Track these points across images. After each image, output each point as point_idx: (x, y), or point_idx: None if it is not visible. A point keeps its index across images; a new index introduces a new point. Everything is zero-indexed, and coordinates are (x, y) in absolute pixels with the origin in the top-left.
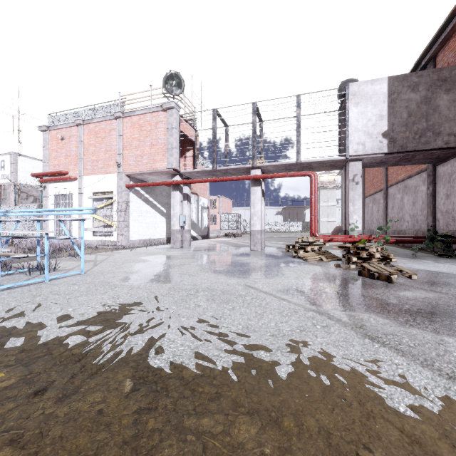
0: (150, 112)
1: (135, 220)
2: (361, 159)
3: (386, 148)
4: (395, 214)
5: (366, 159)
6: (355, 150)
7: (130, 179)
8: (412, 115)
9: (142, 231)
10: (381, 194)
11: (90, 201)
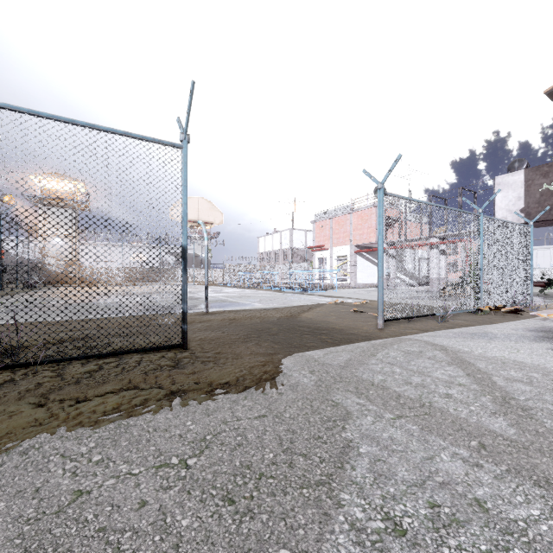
0: (367, 208)
1: (360, 272)
2: None
3: (523, 220)
4: None
5: None
6: None
7: (357, 248)
8: (543, 195)
9: (365, 279)
10: None
11: (336, 261)
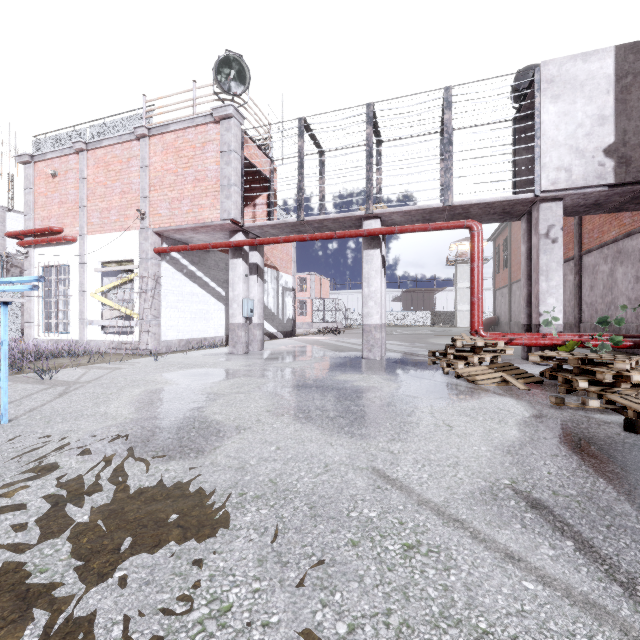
0: (194, 125)
1: (172, 307)
2: (562, 197)
3: (612, 176)
4: (598, 298)
5: (570, 199)
6: (552, 181)
7: (163, 240)
8: None
9: (184, 326)
10: (569, 267)
11: (98, 277)
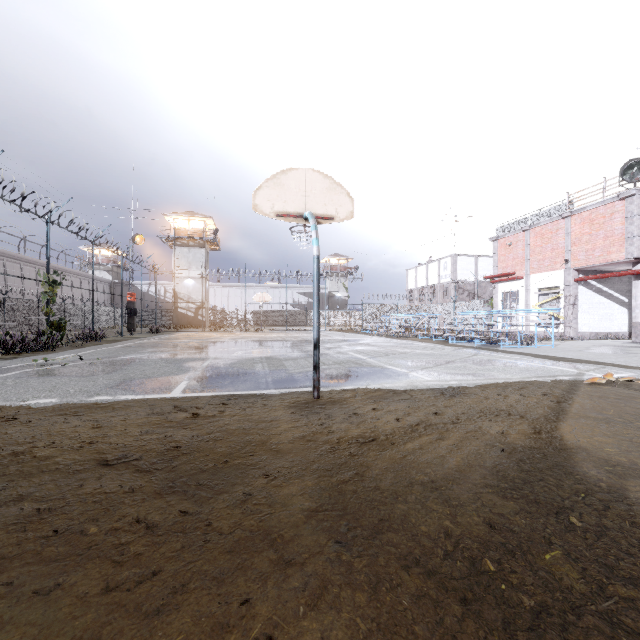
0: (603, 204)
1: (584, 312)
2: None
3: None
4: None
5: None
6: None
7: (579, 273)
8: None
9: (593, 324)
10: None
11: (536, 297)
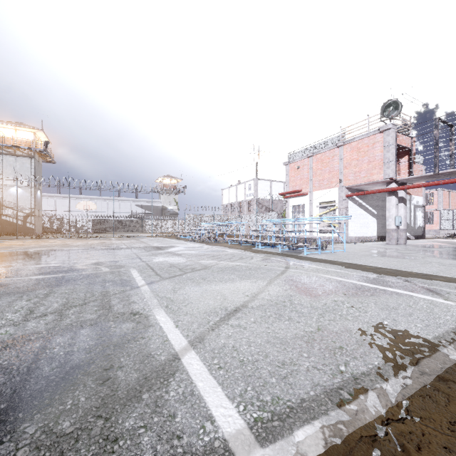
0: (367, 136)
1: (352, 221)
2: None
3: None
4: None
5: None
6: None
7: (348, 190)
8: None
9: (357, 230)
10: None
11: (317, 209)
